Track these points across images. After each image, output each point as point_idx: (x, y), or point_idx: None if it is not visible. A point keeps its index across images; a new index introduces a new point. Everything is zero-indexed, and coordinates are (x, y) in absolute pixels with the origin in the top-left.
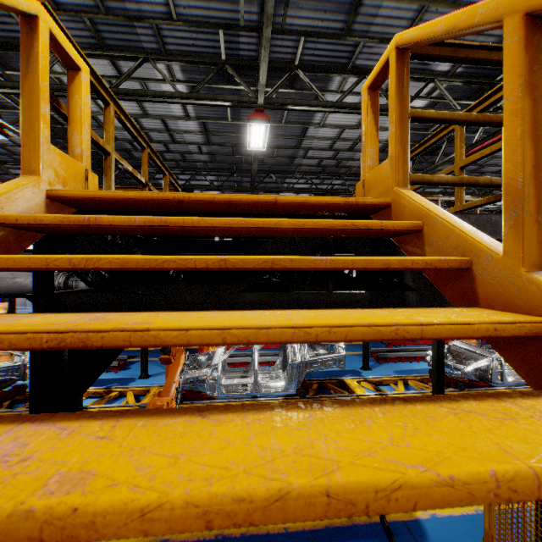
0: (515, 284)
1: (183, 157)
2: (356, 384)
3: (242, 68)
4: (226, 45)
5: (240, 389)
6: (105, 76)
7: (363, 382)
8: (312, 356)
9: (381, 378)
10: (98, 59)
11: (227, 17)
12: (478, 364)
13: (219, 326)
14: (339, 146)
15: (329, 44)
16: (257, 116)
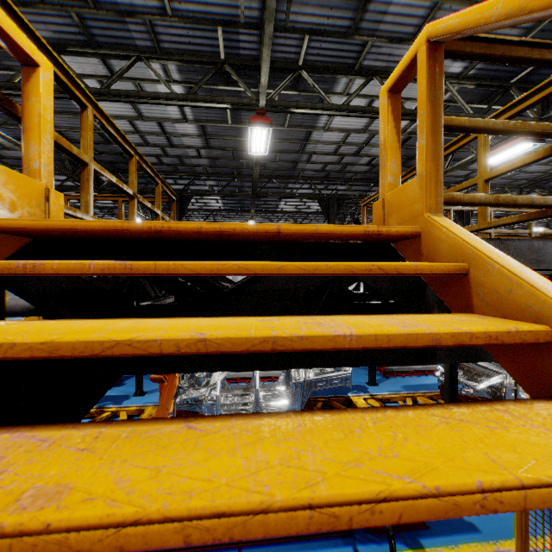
0: None
1: (181, 161)
2: (362, 402)
3: (242, 68)
4: (225, 43)
5: (241, 409)
6: (96, 76)
7: (370, 399)
8: (317, 374)
9: (389, 395)
10: (88, 58)
11: (226, 13)
12: (491, 381)
13: (179, 511)
14: (344, 151)
15: (335, 43)
16: (258, 119)
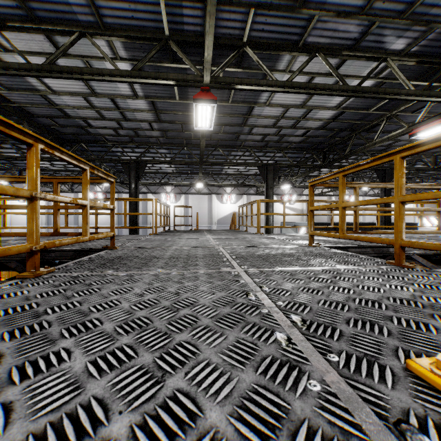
0: None
1: (136, 133)
2: None
3: (187, 44)
4: (169, 18)
5: None
6: (44, 53)
7: None
8: None
9: None
10: (33, 34)
11: None
12: None
13: None
14: (282, 124)
15: (280, 18)
16: (202, 96)
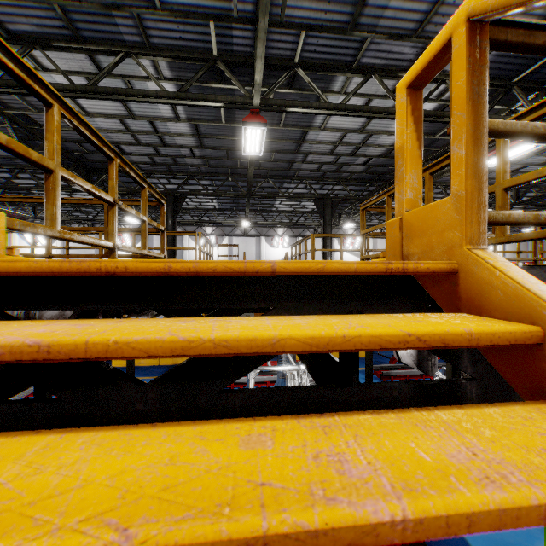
0: None
1: (174, 160)
2: None
3: (236, 65)
4: (218, 39)
5: None
6: (83, 73)
7: None
8: (314, 383)
9: None
10: (74, 53)
11: (218, 6)
12: None
13: None
14: (340, 151)
15: (332, 39)
16: (252, 119)
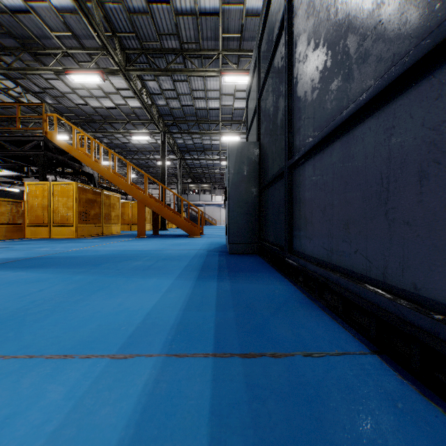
0: (101, 163)
1: None
2: None
3: None
4: None
5: None
6: None
7: None
8: None
9: None
10: None
11: None
12: None
13: None
14: None
15: None
16: None
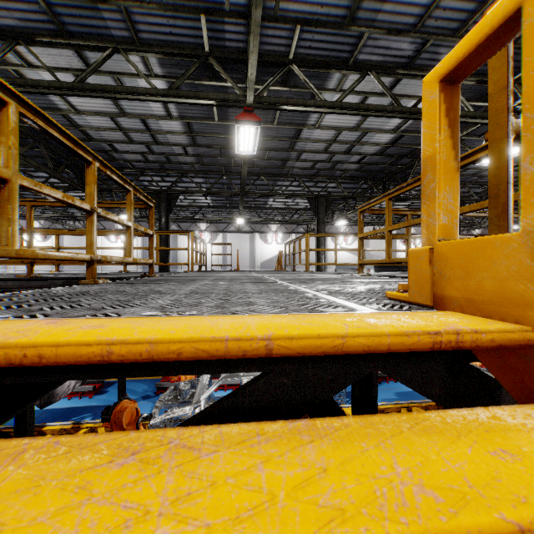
0: None
1: (167, 158)
2: None
3: (229, 61)
4: (209, 34)
5: None
6: (71, 69)
7: None
8: None
9: (383, 406)
10: (61, 49)
11: None
12: None
13: None
14: (334, 149)
15: (328, 35)
16: (245, 117)
